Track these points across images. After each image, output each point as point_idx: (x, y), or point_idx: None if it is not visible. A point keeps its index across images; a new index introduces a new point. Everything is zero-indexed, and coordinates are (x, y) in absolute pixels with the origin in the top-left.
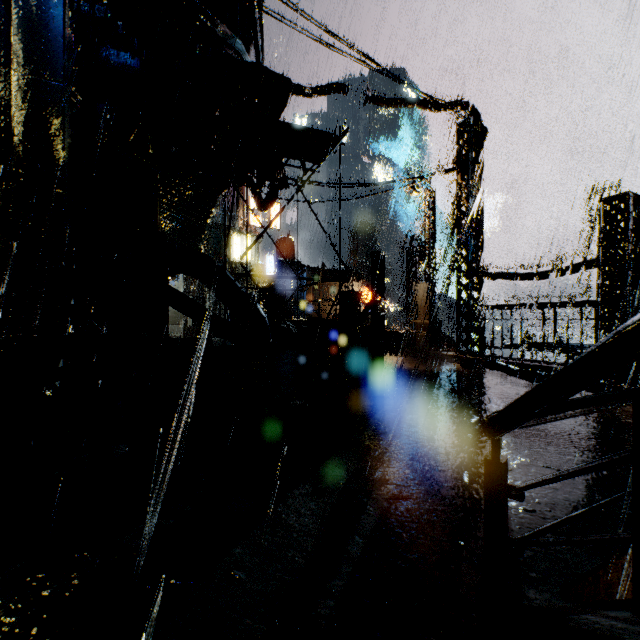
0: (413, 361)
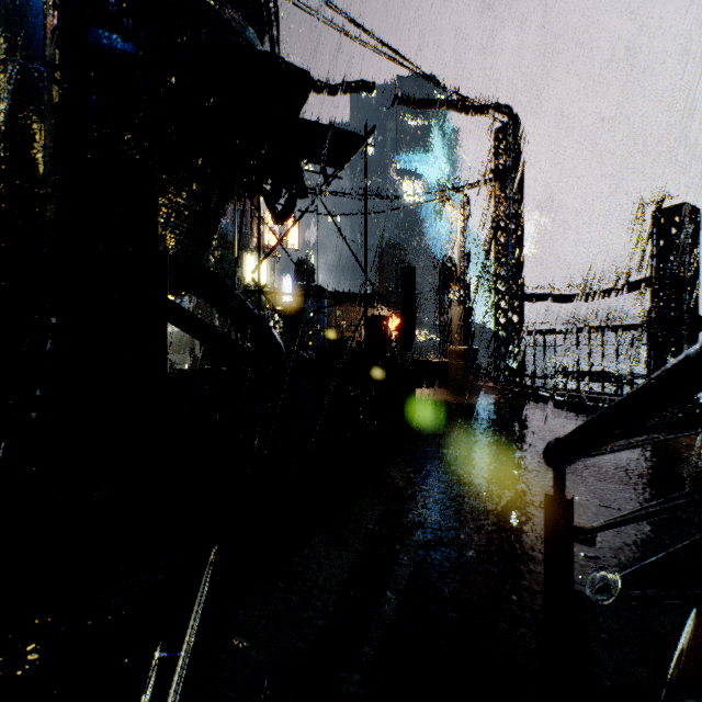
0: (446, 393)
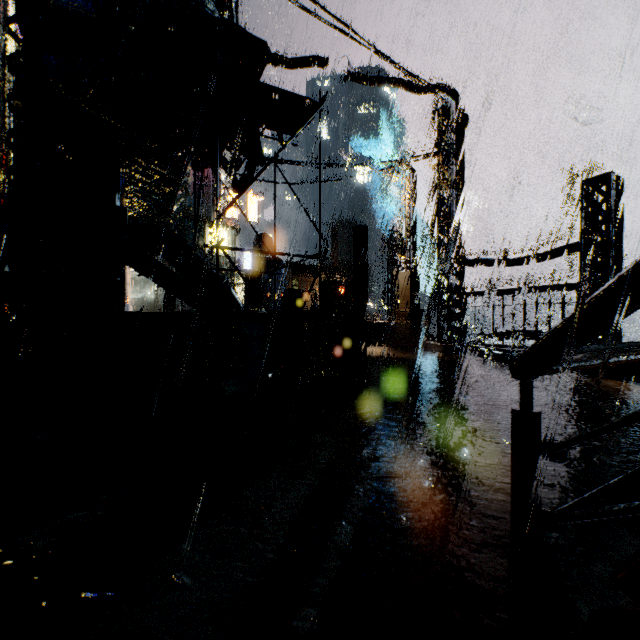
0: (394, 350)
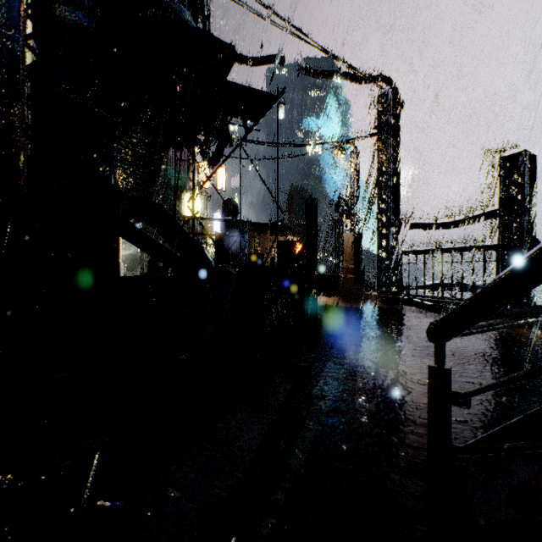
0: (341, 300)
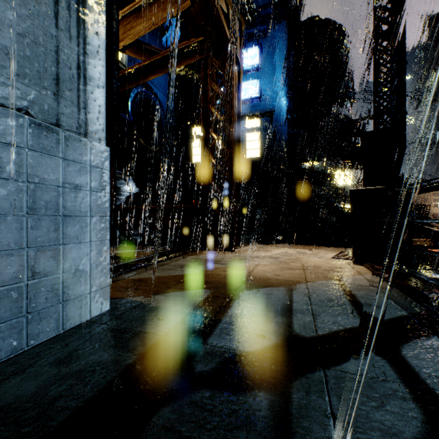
0: None
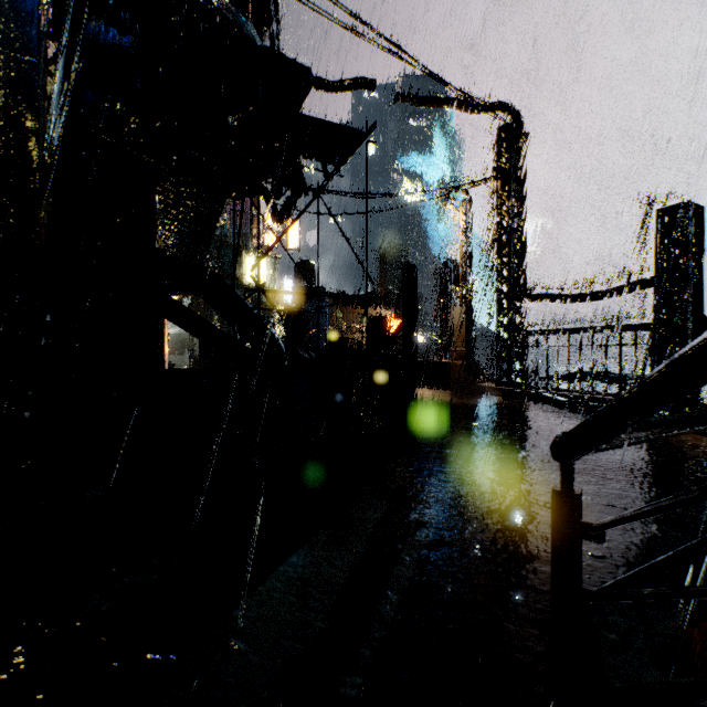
0: (448, 394)
